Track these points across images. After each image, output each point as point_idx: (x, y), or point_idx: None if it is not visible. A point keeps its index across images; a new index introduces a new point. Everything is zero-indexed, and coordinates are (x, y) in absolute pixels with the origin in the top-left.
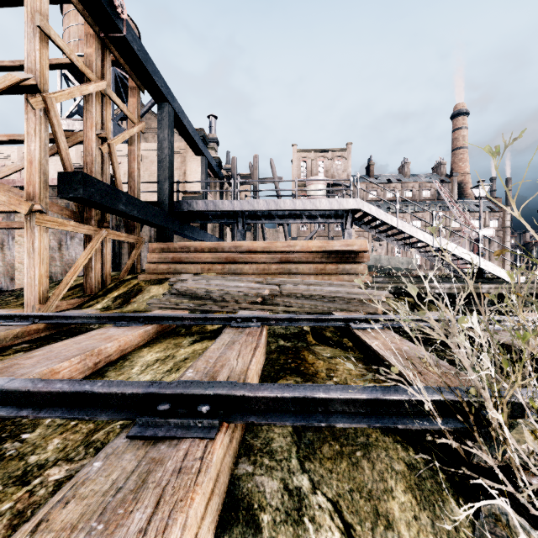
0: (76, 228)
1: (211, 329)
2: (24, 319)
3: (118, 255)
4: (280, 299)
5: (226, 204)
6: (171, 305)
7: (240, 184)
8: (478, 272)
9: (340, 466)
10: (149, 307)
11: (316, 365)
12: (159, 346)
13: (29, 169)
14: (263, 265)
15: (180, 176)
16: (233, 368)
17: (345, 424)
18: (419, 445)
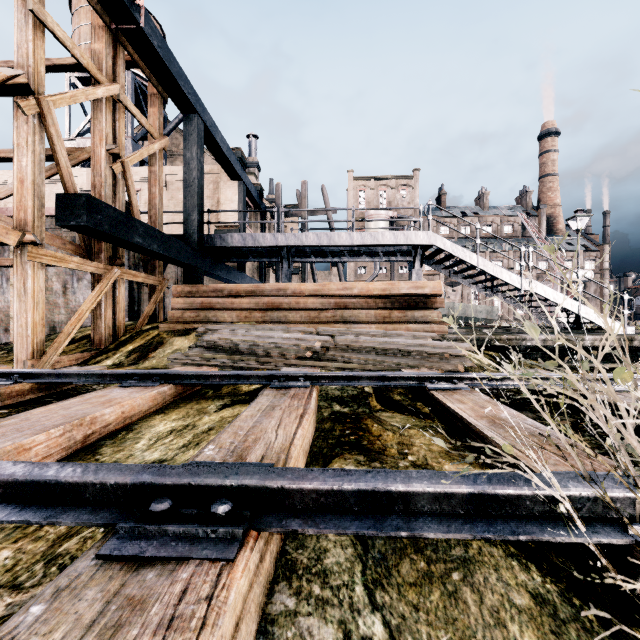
0: (81, 265)
1: (246, 391)
2: (6, 377)
3: (136, 301)
4: (334, 353)
5: (268, 238)
6: (198, 361)
7: (286, 216)
8: (576, 322)
9: (429, 598)
10: (170, 363)
11: (383, 438)
12: (177, 413)
13: (19, 190)
14: (313, 312)
15: (212, 205)
16: (270, 443)
17: (437, 534)
18: (545, 562)
